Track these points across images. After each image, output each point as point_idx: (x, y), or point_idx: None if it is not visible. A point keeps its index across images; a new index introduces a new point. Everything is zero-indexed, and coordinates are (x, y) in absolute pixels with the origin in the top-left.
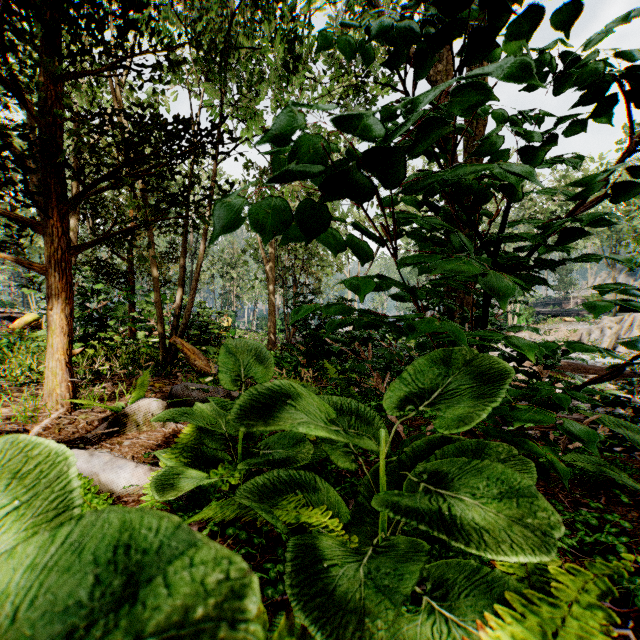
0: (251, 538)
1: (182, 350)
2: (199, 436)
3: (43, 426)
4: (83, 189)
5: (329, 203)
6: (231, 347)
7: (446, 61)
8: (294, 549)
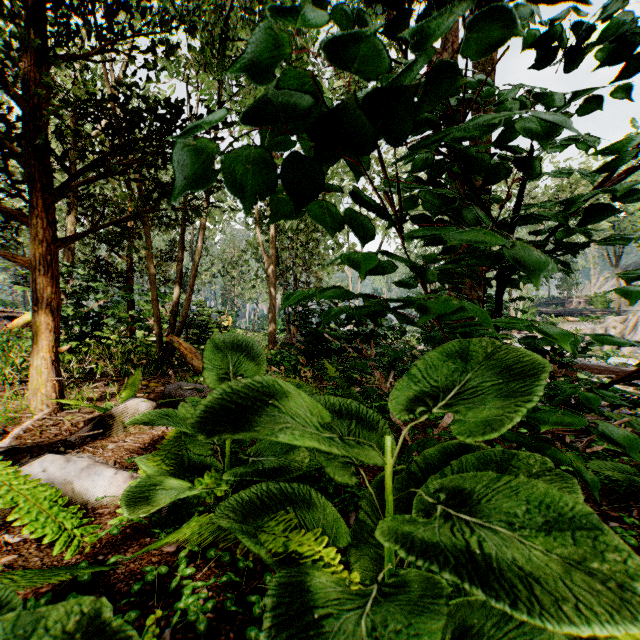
0: (236, 560)
1: (179, 349)
2: (183, 441)
3: (24, 428)
4: (69, 177)
5: (330, 198)
6: (219, 342)
7: (450, 50)
8: (277, 594)
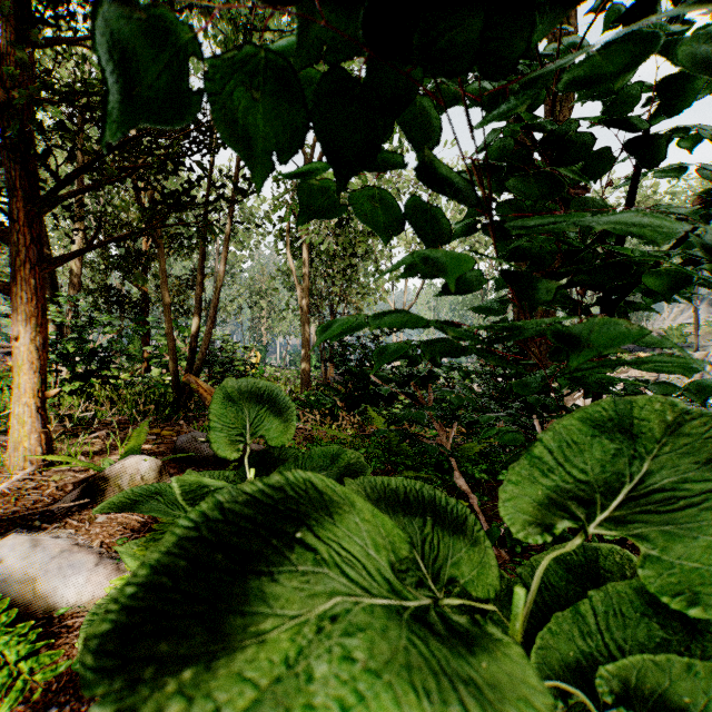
0: None
1: (197, 390)
2: None
3: None
4: (57, 184)
5: None
6: (232, 390)
7: None
8: None
